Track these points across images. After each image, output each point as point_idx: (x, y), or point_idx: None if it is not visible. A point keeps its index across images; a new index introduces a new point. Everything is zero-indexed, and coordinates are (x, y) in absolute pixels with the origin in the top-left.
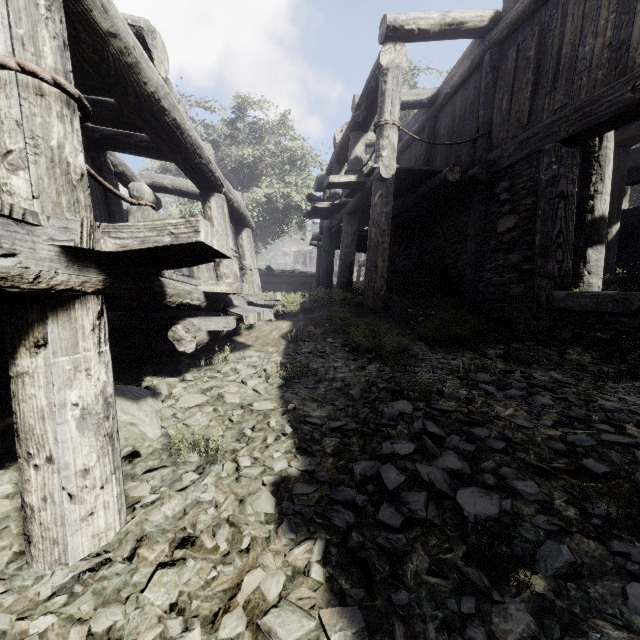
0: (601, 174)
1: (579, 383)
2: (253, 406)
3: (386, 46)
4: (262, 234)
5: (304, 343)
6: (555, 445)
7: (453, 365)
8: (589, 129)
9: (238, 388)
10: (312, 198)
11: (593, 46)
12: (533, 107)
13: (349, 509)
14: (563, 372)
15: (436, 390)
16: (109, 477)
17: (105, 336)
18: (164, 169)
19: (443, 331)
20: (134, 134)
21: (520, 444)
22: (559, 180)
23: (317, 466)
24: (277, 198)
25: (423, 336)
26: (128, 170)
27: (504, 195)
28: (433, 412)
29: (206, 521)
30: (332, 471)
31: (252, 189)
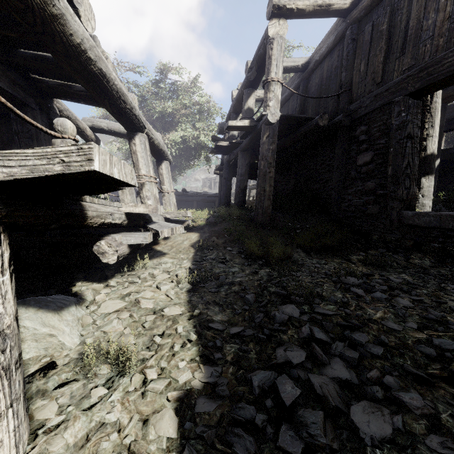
0: (432, 122)
1: (426, 285)
2: (164, 311)
3: (272, 21)
4: (179, 165)
5: (209, 251)
6: (426, 350)
7: (326, 269)
8: (432, 84)
9: (153, 293)
10: (215, 138)
11: (435, 19)
12: (385, 69)
13: (249, 429)
14: (411, 274)
15: (316, 293)
16: (3, 413)
17: (2, 266)
18: (106, 117)
19: (316, 241)
20: (73, 85)
21: (395, 348)
22: (407, 124)
23: (218, 377)
24: (190, 139)
25: (301, 245)
26: (72, 115)
27: (362, 136)
28: (317, 317)
29: (107, 450)
30: (232, 382)
31: (171, 132)
